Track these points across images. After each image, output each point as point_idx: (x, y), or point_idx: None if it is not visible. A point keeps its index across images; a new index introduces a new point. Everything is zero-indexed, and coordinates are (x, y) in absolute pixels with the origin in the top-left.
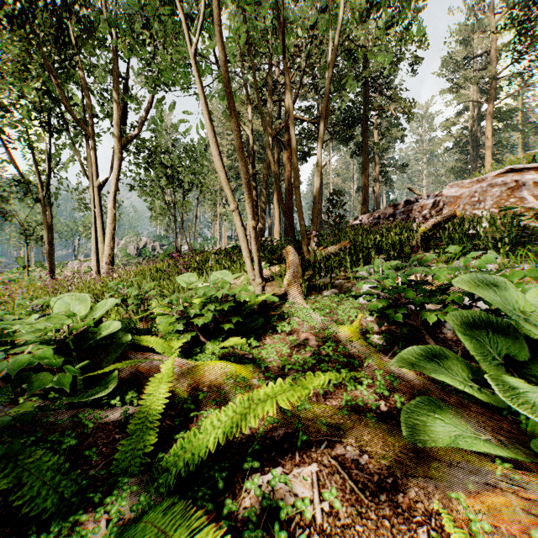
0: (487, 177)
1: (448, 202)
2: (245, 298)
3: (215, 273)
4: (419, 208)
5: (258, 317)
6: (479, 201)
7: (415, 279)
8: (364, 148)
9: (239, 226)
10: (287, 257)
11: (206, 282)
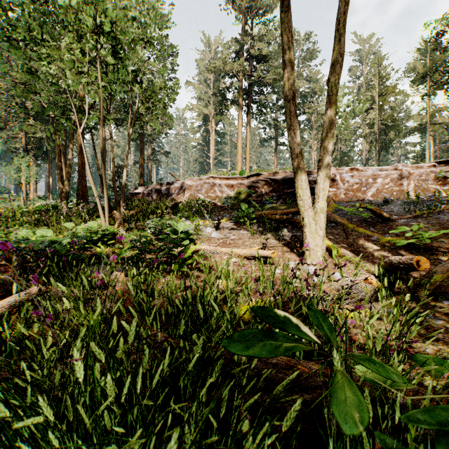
0: (203, 178)
1: (187, 187)
2: (112, 230)
3: (89, 222)
4: (174, 188)
5: (112, 238)
6: (200, 189)
7: (164, 223)
8: (141, 138)
9: (98, 203)
10: (114, 216)
11: (84, 226)
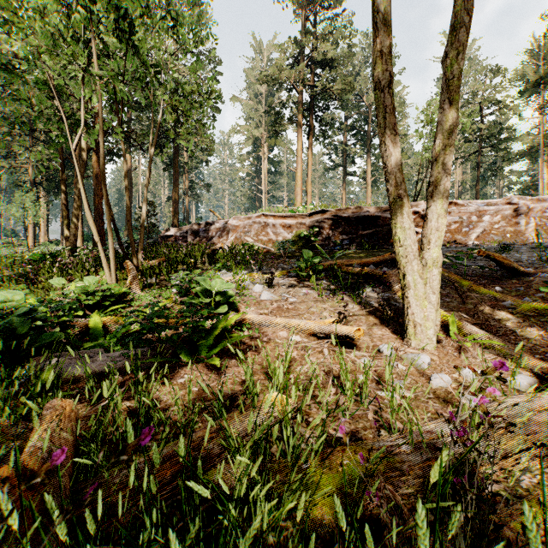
0: (253, 217)
1: (232, 229)
2: (117, 289)
3: (86, 278)
4: (216, 229)
5: (119, 300)
6: (248, 231)
7: (194, 279)
8: (175, 167)
9: (101, 250)
10: (127, 268)
11: (79, 283)
